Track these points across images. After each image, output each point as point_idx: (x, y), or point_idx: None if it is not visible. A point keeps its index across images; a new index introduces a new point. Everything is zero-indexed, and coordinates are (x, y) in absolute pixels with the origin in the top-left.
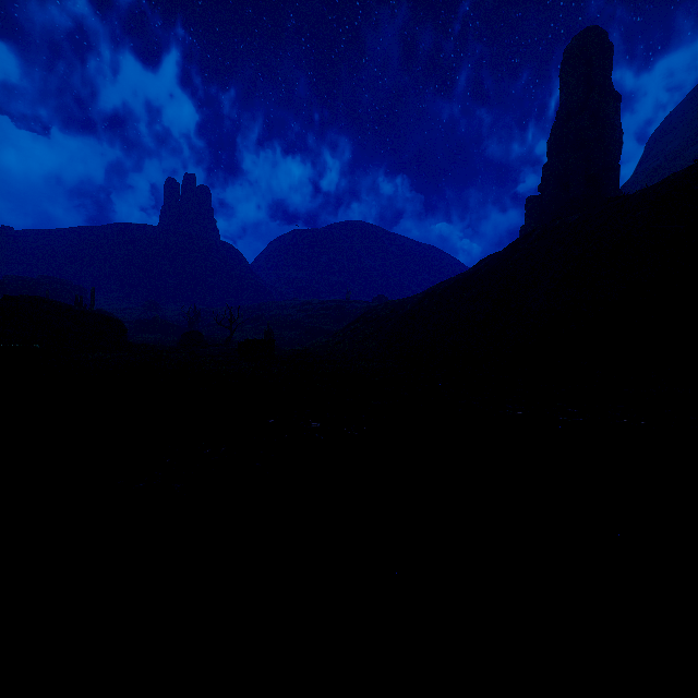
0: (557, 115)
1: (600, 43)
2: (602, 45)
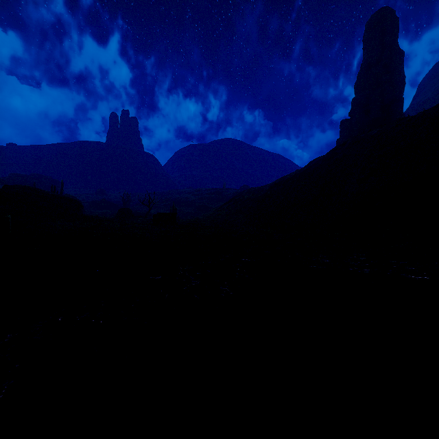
0: (361, 66)
1: (390, 17)
2: (391, 19)
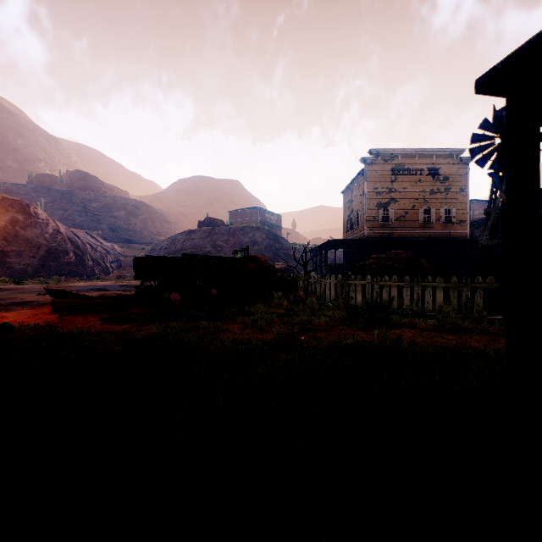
0: None
1: None
2: None
